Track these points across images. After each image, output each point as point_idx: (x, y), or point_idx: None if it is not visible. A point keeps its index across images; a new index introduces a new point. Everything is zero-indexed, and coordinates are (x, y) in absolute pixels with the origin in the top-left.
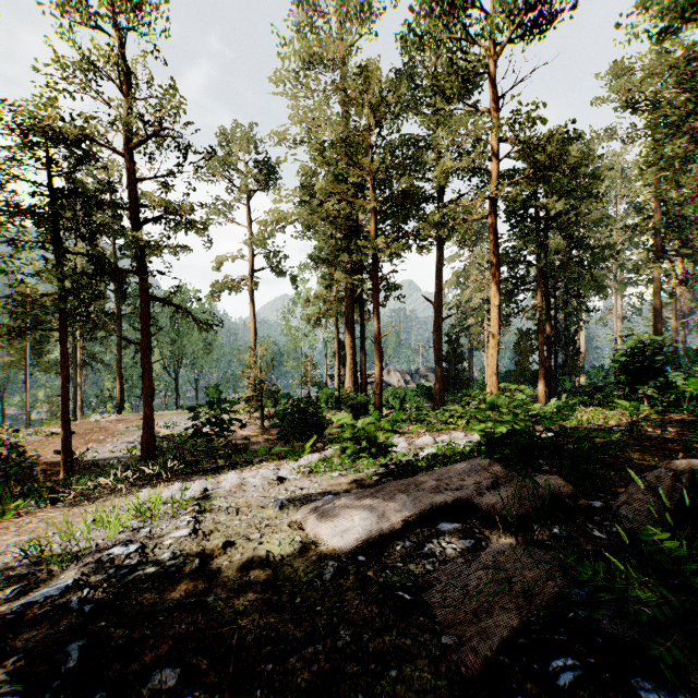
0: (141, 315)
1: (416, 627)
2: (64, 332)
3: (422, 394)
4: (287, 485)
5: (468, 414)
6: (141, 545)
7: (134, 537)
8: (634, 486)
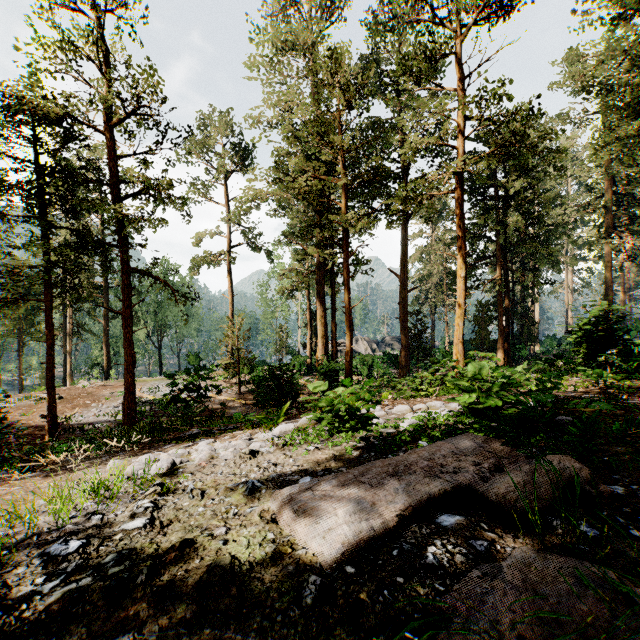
0: (123, 286)
1: None
2: (49, 302)
3: (388, 361)
4: (260, 460)
5: (437, 381)
6: (84, 542)
7: (83, 526)
8: None
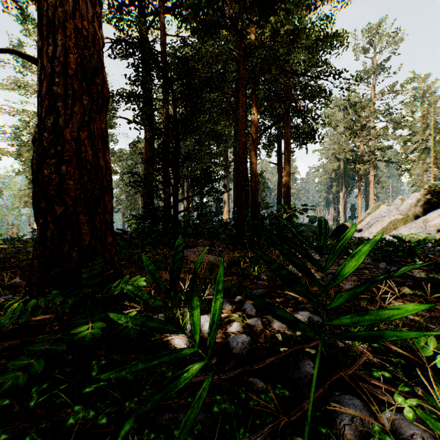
0: None
1: None
2: None
3: None
4: None
5: None
6: None
7: None
8: None
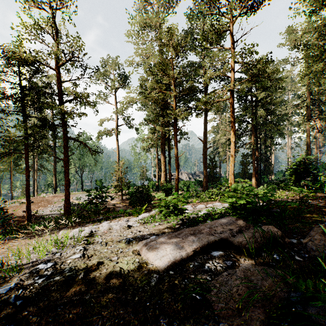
0: (64, 146)
1: (204, 317)
2: (27, 154)
3: (197, 184)
4: (132, 229)
5: (220, 193)
6: (54, 263)
7: (52, 258)
8: (313, 232)
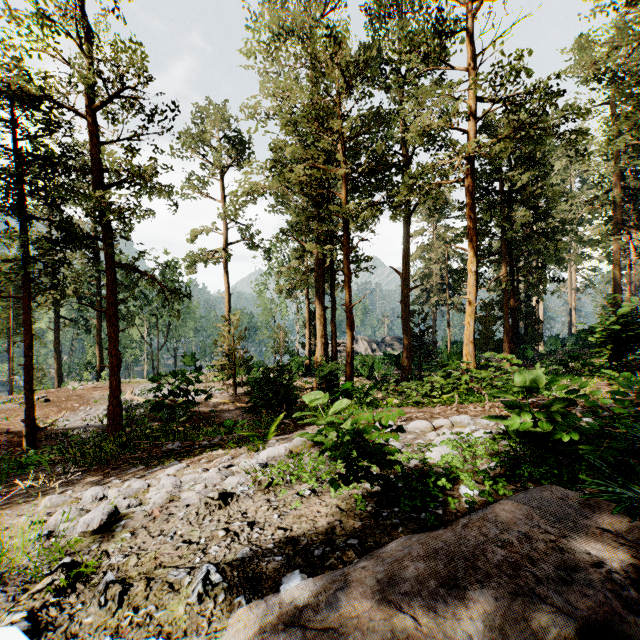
0: (107, 282)
1: None
2: (28, 299)
3: (389, 362)
4: (232, 511)
5: (449, 386)
6: None
7: None
8: None
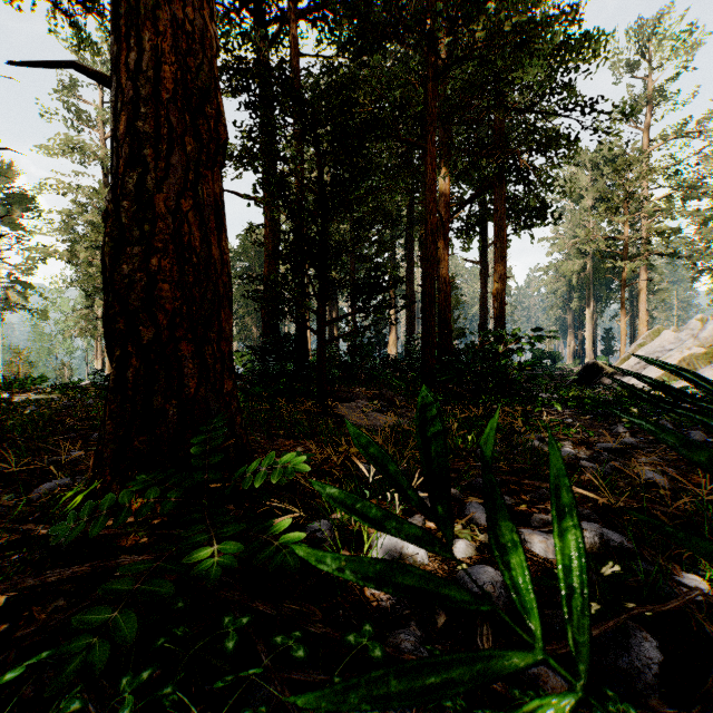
0: None
1: None
2: None
3: None
4: None
5: None
6: None
7: None
8: None
